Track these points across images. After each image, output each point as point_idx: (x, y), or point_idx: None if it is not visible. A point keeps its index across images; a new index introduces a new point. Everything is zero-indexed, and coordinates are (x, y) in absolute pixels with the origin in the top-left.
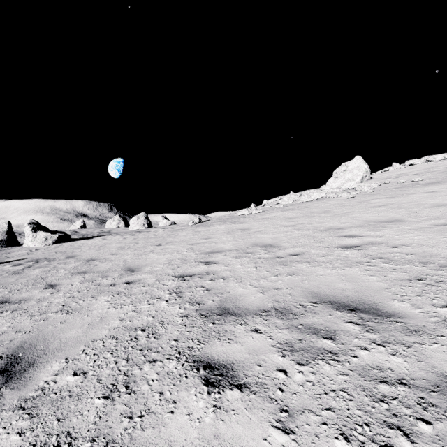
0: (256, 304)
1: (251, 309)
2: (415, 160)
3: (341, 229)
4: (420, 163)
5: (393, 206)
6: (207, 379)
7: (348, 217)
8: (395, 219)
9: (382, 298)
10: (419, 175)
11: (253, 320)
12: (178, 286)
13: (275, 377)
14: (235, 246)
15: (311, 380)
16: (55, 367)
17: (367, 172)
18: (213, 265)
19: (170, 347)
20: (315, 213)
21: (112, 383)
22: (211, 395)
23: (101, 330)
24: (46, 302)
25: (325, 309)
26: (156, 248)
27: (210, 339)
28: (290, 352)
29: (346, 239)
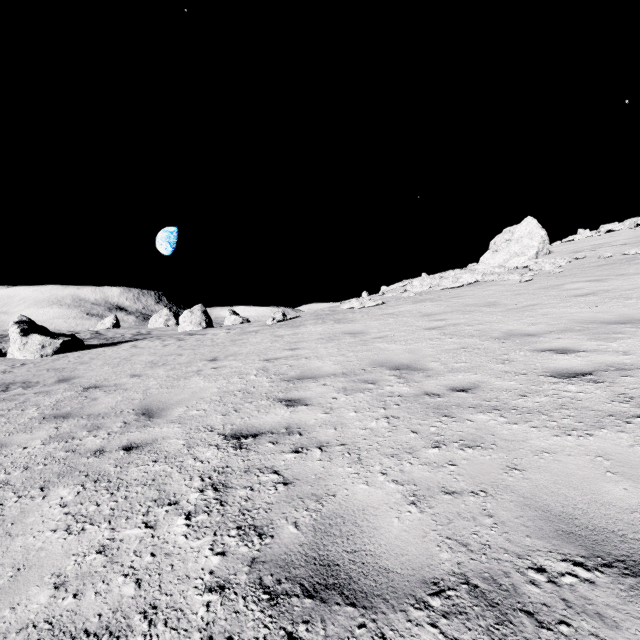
0: (409, 554)
1: (399, 576)
2: (615, 224)
3: (534, 336)
4: (624, 228)
5: (612, 294)
6: None
7: (536, 314)
8: (632, 318)
9: None
10: (632, 246)
11: (413, 639)
12: (223, 466)
13: None
14: (342, 367)
15: None
16: None
17: (544, 241)
18: (301, 408)
19: None
20: (472, 306)
21: None
22: None
23: None
24: None
25: (625, 599)
26: (207, 367)
27: None
28: None
29: (555, 358)
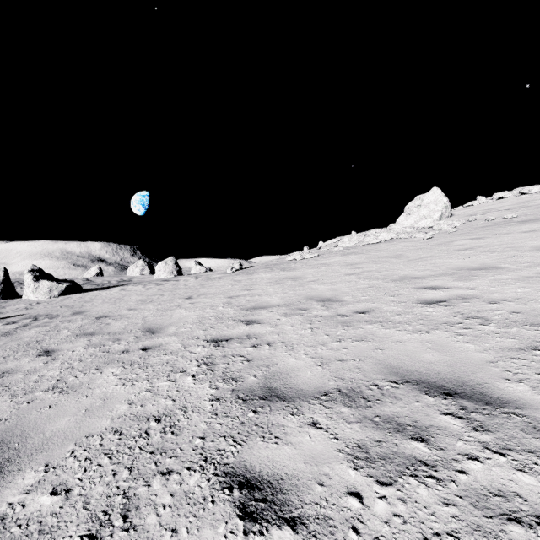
0: (314, 383)
1: (307, 391)
2: (505, 192)
3: (420, 278)
4: (512, 196)
5: (483, 249)
6: (244, 507)
7: (426, 263)
8: (488, 266)
9: (488, 376)
10: (512, 211)
11: (310, 408)
12: (209, 355)
13: (345, 506)
14: (285, 300)
15: (400, 513)
16: (28, 480)
17: (446, 207)
18: (256, 325)
19: (192, 449)
20: (384, 258)
21: (103, 511)
22: (249, 538)
23: (101, 418)
24: (36, 375)
25: (409, 391)
26: (185, 302)
27: (250, 436)
28: (366, 461)
29: (427, 292)
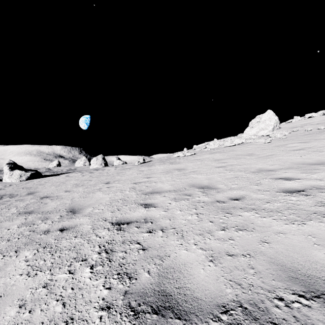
0: (209, 289)
1: (204, 302)
2: (313, 113)
3: (273, 171)
4: (318, 115)
5: (312, 149)
6: None
7: (273, 159)
8: (323, 162)
9: None
10: (322, 124)
11: None
12: (111, 240)
13: None
14: (174, 187)
15: None
16: None
17: (277, 122)
18: (152, 208)
19: None
20: (240, 155)
21: None
22: None
23: None
24: None
25: None
26: (104, 187)
27: None
28: None
29: (284, 182)
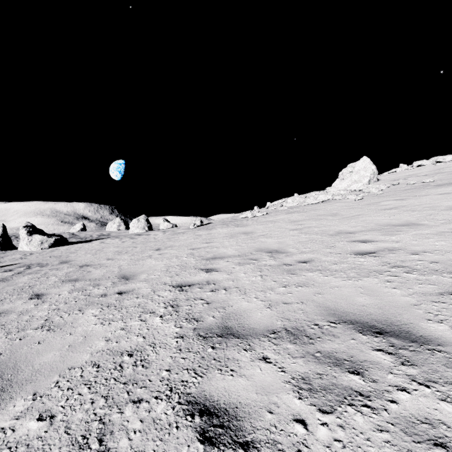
0: (263, 323)
1: (258, 329)
2: (423, 161)
3: (352, 233)
4: (429, 164)
5: (406, 208)
6: (204, 432)
7: (358, 220)
8: (410, 223)
9: (412, 317)
10: (429, 176)
11: (261, 345)
12: (175, 298)
13: (292, 432)
14: (238, 252)
15: (340, 438)
16: (18, 407)
17: (374, 173)
18: (214, 272)
19: (160, 380)
20: (322, 216)
21: (82, 435)
22: None
23: (82, 353)
24: (28, 315)
25: (345, 330)
26: (155, 253)
27: (209, 369)
28: (309, 392)
29: (359, 245)
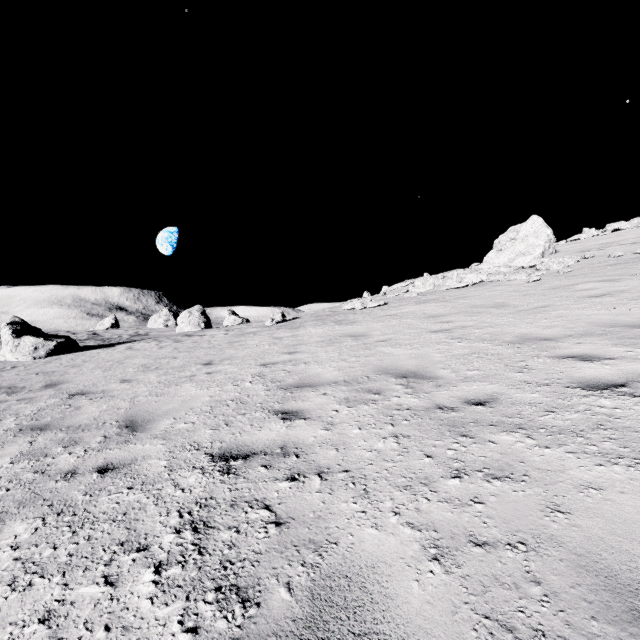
0: None
1: None
2: (622, 223)
3: (551, 340)
4: (632, 227)
5: (630, 295)
6: None
7: (549, 316)
8: None
9: None
10: None
11: None
12: (207, 497)
13: None
14: (344, 374)
15: None
16: None
17: (550, 240)
18: (298, 422)
19: None
20: (479, 307)
21: None
22: None
23: None
24: None
25: None
26: (201, 372)
27: None
28: None
29: (580, 366)
